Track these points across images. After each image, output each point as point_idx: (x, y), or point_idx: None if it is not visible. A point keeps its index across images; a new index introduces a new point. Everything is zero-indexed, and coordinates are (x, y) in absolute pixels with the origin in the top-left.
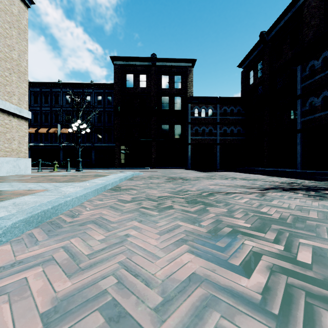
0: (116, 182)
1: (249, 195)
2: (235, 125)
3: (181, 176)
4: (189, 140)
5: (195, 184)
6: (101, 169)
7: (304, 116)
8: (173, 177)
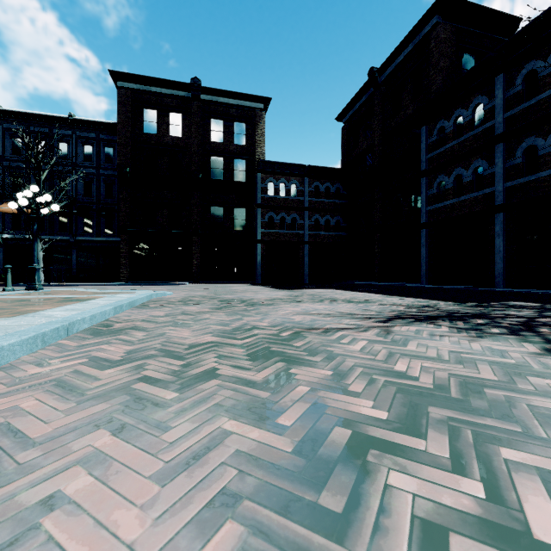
0: (104, 313)
1: (365, 332)
2: (332, 213)
3: (244, 297)
4: (259, 235)
5: (267, 314)
6: (89, 285)
7: (430, 203)
8: (229, 299)
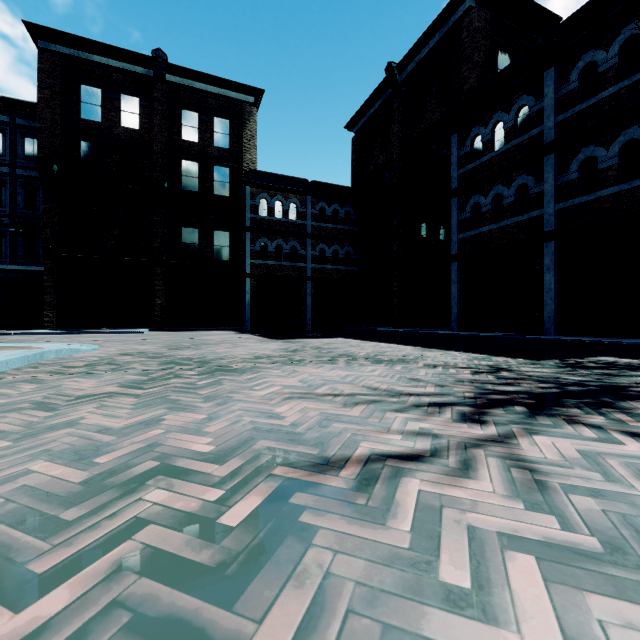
0: None
1: (473, 476)
2: (341, 243)
3: (212, 353)
4: (249, 267)
5: (229, 398)
6: None
7: (463, 229)
8: (182, 358)
